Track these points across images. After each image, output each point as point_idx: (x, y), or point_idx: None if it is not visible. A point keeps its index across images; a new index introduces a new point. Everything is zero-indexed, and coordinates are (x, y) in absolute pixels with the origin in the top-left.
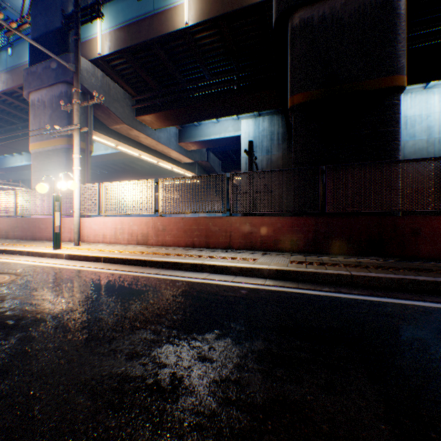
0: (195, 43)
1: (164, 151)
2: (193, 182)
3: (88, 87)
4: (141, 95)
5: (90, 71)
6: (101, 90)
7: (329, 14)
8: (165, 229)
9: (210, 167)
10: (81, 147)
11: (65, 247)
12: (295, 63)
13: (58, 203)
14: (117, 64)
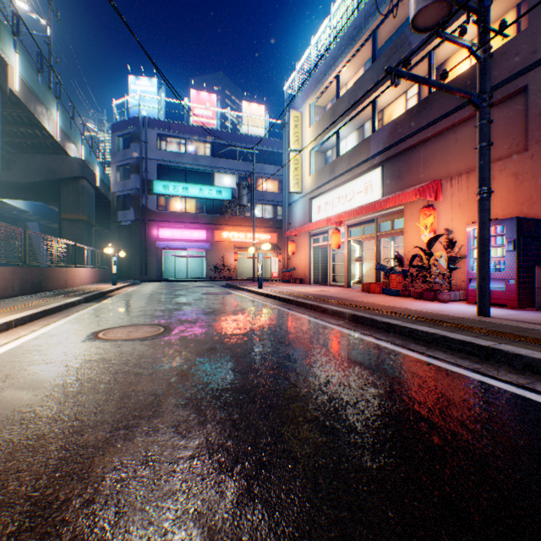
0: None
1: None
2: None
3: None
4: None
5: None
6: None
7: None
8: None
9: None
10: None
11: None
12: None
13: None
14: None
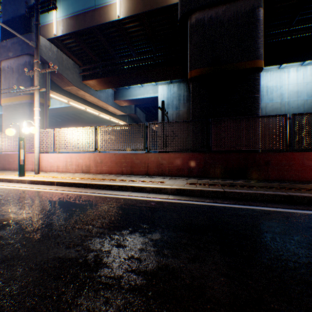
0: (125, 31)
1: (103, 106)
2: (122, 129)
3: (46, 58)
4: (86, 66)
5: (48, 47)
6: (56, 61)
7: (214, 17)
8: (102, 162)
9: (137, 118)
10: (41, 102)
11: (28, 175)
12: (192, 49)
13: (23, 143)
14: (68, 43)
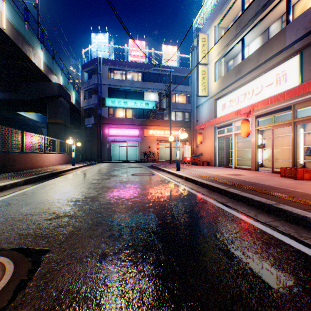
0: None
1: None
2: None
3: None
4: None
5: None
6: None
7: None
8: None
9: None
10: None
11: None
12: None
13: None
14: None
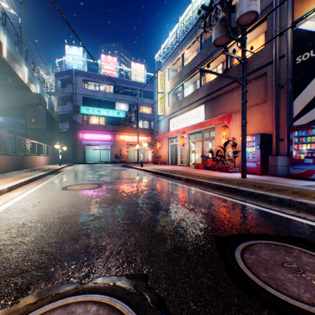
0: None
1: None
2: None
3: None
4: None
5: None
6: None
7: None
8: None
9: None
10: None
11: None
12: None
13: None
14: None
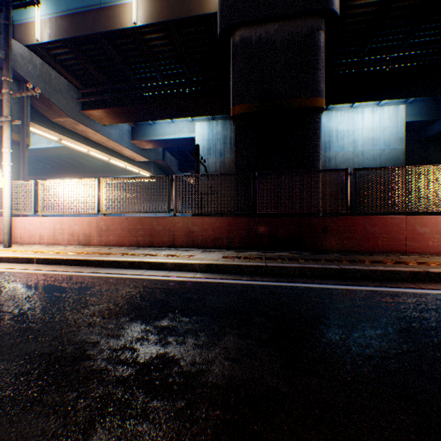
0: (145, 43)
1: (116, 148)
2: (138, 183)
3: (24, 74)
4: (88, 88)
5: (27, 57)
6: (40, 79)
7: (264, 37)
8: (108, 229)
9: (167, 167)
10: (15, 139)
11: None
12: (236, 77)
13: None
14: (59, 53)
